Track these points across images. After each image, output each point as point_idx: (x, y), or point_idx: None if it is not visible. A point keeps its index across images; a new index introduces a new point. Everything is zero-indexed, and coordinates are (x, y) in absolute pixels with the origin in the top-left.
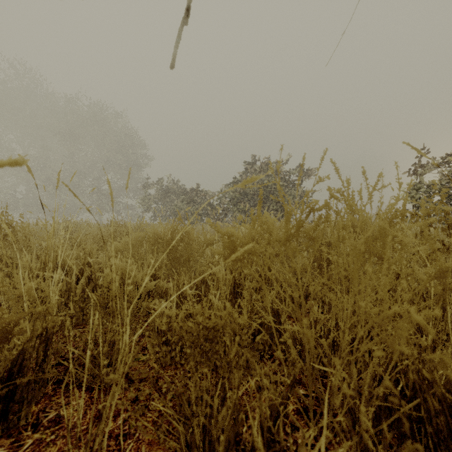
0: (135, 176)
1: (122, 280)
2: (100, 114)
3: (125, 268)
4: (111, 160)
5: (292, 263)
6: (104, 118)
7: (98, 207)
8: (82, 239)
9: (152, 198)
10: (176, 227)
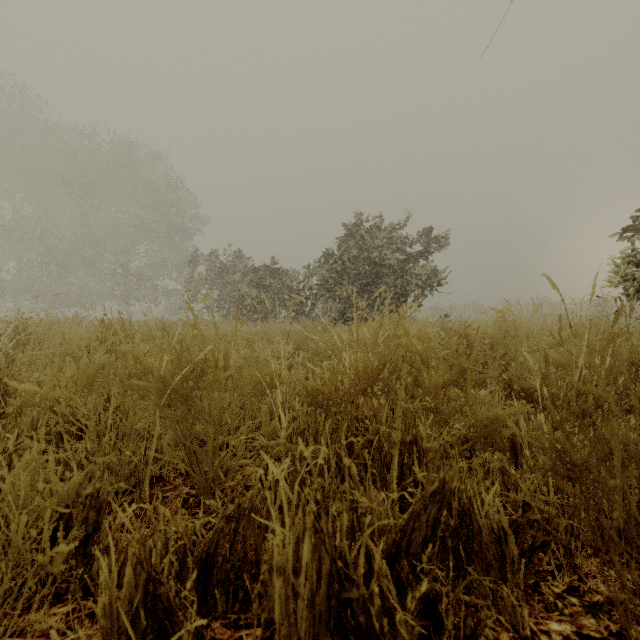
0: (181, 247)
1: None
2: (128, 155)
3: None
4: (143, 224)
5: None
6: (133, 161)
7: (124, 294)
8: (0, 364)
9: (203, 280)
10: (187, 345)
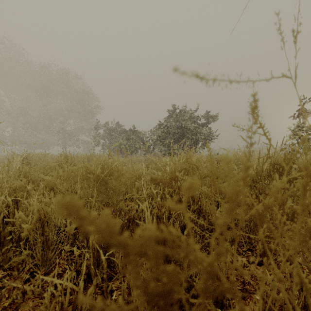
0: (90, 120)
1: (40, 222)
2: (65, 76)
3: (44, 208)
4: (72, 109)
5: (290, 268)
6: (67, 79)
7: (63, 143)
8: (26, 171)
9: (101, 136)
10: (106, 162)
